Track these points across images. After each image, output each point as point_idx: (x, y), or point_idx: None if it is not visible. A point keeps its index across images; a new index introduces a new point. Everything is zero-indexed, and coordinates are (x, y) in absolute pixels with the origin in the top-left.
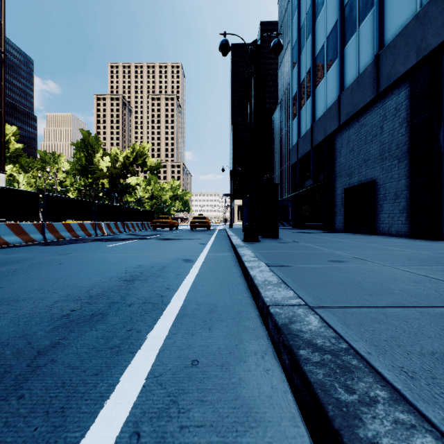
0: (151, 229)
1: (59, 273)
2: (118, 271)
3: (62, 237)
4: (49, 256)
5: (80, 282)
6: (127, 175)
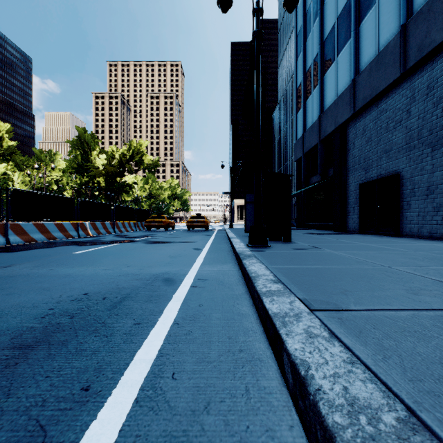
0: (146, 229)
1: None
2: (35, 311)
3: (33, 240)
4: None
5: None
6: (124, 173)
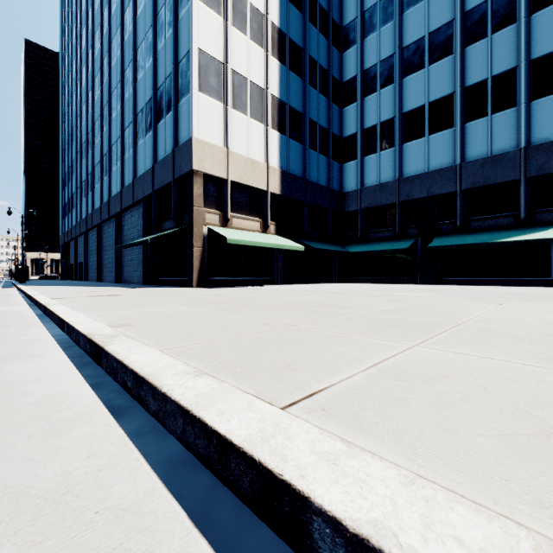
0: None
1: None
2: None
3: None
4: None
5: None
6: None
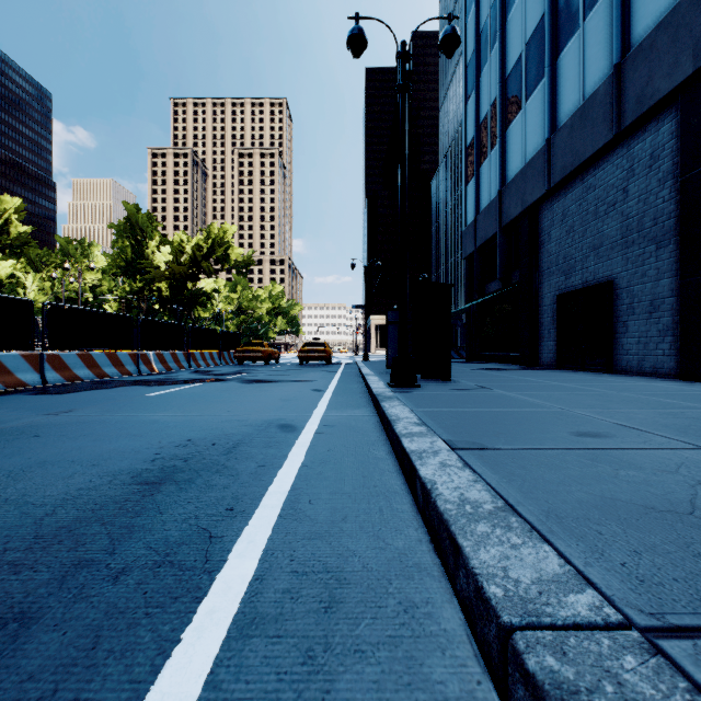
0: (235, 362)
1: (13, 462)
2: (141, 456)
3: (77, 378)
4: (27, 417)
5: (43, 487)
6: (200, 275)
